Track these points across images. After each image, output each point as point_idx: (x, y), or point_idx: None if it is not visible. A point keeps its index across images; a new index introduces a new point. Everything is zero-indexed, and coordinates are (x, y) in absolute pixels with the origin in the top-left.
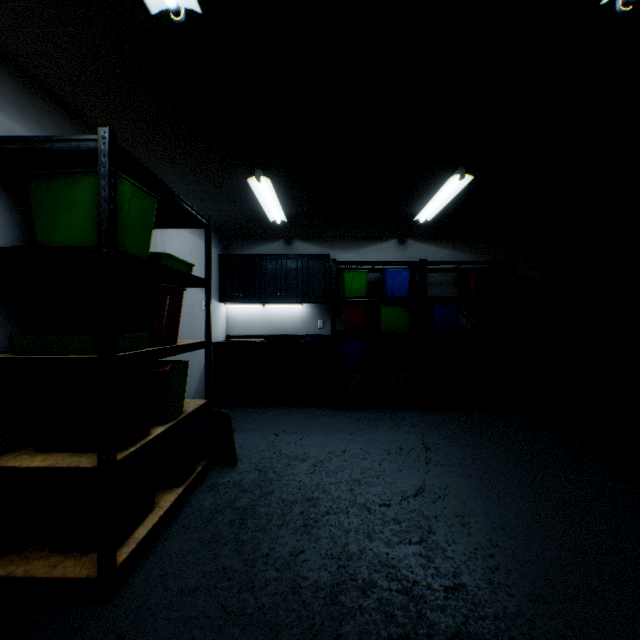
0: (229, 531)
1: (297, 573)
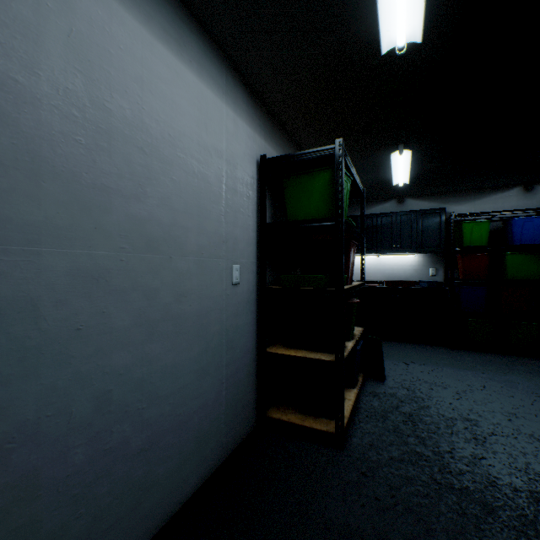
0: (406, 427)
1: (487, 472)
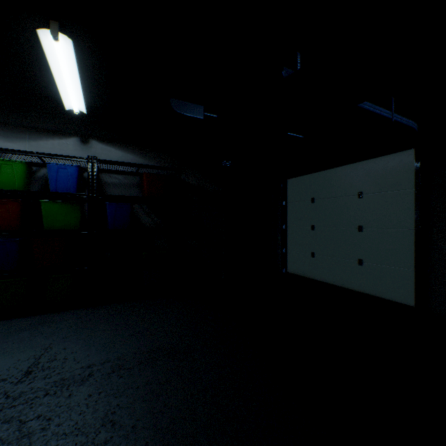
0: None
1: None
